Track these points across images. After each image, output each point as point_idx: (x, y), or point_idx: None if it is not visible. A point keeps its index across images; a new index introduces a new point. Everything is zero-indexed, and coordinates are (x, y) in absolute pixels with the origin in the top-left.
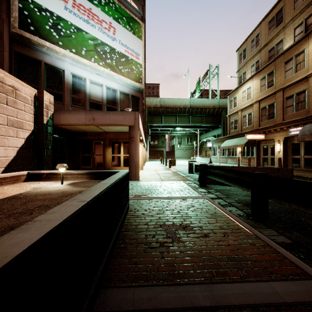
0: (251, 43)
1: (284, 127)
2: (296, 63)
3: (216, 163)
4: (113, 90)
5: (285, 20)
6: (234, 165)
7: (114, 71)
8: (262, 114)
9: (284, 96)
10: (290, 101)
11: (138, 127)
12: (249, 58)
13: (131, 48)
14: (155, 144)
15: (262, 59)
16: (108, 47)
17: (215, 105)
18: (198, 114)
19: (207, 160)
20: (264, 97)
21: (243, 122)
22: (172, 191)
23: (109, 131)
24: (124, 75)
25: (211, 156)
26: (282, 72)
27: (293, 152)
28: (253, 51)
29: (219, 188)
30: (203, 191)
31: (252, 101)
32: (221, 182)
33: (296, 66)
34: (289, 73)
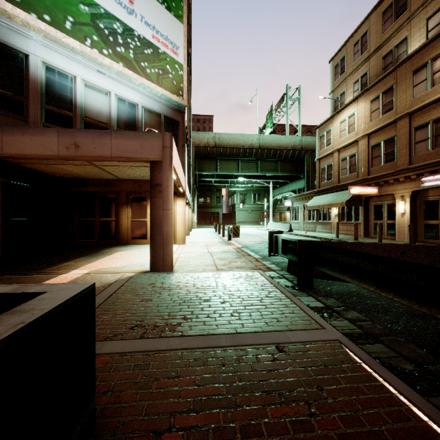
0: (353, 47)
1: (413, 175)
2: (434, 71)
3: (298, 231)
4: (131, 105)
5: (412, 6)
6: (328, 235)
7: (131, 69)
8: (372, 156)
9: (411, 126)
10: (422, 133)
11: (169, 164)
12: (350, 71)
13: (163, 33)
14: (207, 202)
15: (371, 71)
16: (121, 24)
17: (296, 144)
18: (271, 159)
19: (285, 227)
20: (378, 128)
21: (342, 169)
22: (243, 306)
23: (126, 178)
24: (150, 78)
25: (291, 221)
26: (408, 87)
27: (426, 214)
28: (357, 59)
29: (336, 290)
30: (314, 307)
31: (356, 135)
32: (366, 288)
33: (434, 75)
34: (421, 88)
